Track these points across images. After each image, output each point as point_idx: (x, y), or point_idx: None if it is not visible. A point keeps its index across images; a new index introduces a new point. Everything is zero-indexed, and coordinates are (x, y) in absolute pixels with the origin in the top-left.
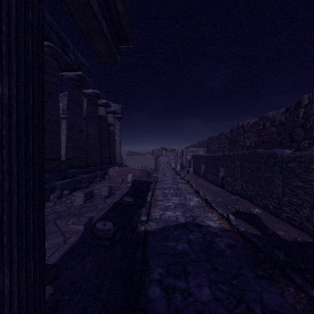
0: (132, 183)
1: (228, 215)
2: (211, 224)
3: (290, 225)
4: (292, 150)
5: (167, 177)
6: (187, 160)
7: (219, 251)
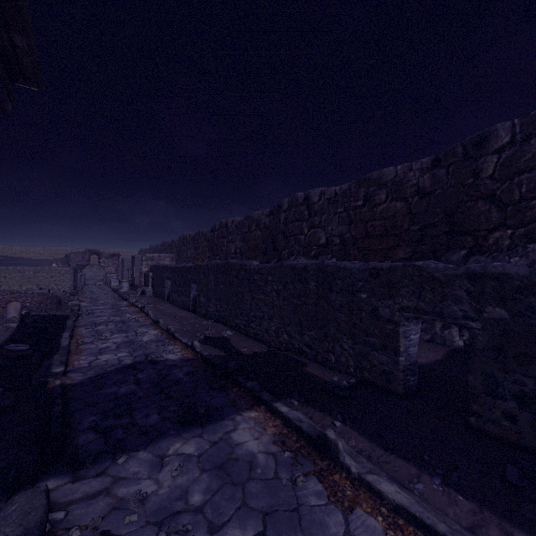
0: (21, 321)
1: (193, 342)
2: (171, 357)
3: (255, 341)
4: (275, 261)
5: (102, 305)
6: (142, 274)
7: (176, 381)
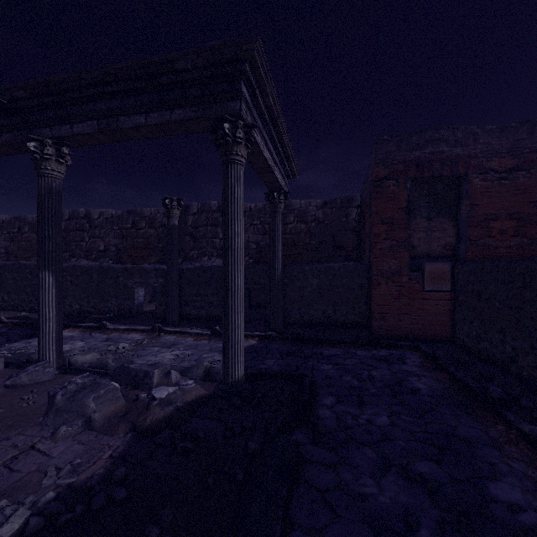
0: None
1: (0, 317)
2: None
3: None
4: None
5: None
6: None
7: (4, 332)
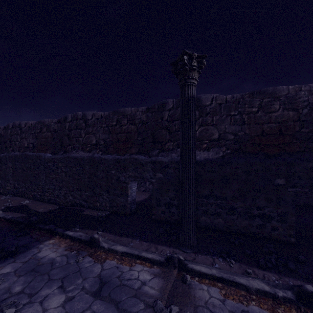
0: None
1: None
2: None
3: (49, 204)
4: (62, 153)
5: None
6: None
7: None
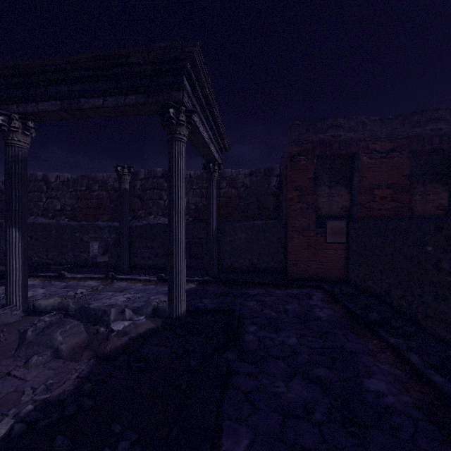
0: None
1: None
2: None
3: None
4: None
5: None
6: None
7: None
